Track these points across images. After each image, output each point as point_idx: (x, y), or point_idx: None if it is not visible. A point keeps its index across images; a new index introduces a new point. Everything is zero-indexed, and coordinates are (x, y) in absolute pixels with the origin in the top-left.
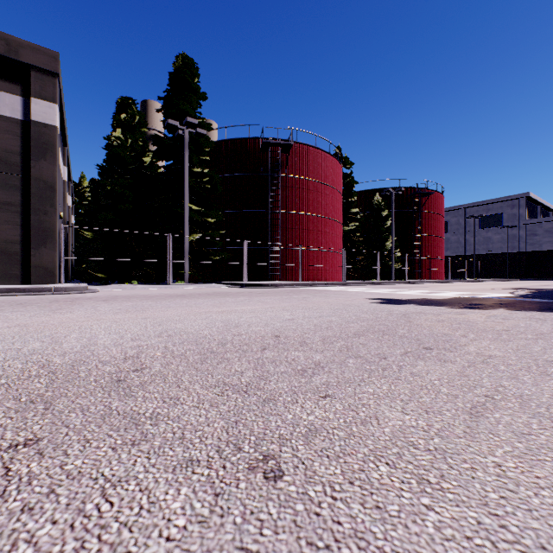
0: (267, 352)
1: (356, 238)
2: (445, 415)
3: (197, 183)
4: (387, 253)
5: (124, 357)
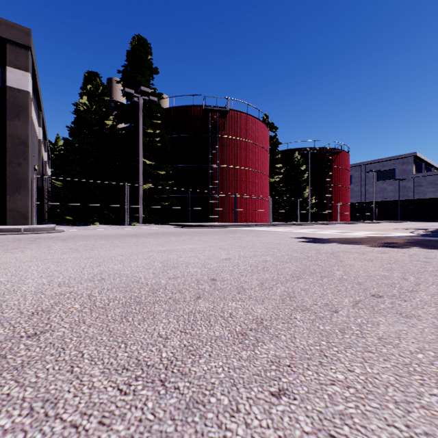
0: (201, 302)
1: (280, 188)
2: None
3: (150, 142)
4: (305, 200)
5: (33, 311)
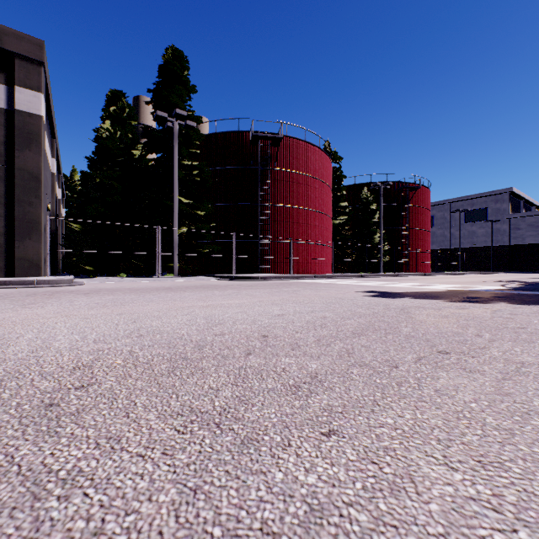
0: (252, 358)
1: (345, 232)
2: (512, 471)
3: (187, 176)
4: (375, 246)
5: (74, 366)
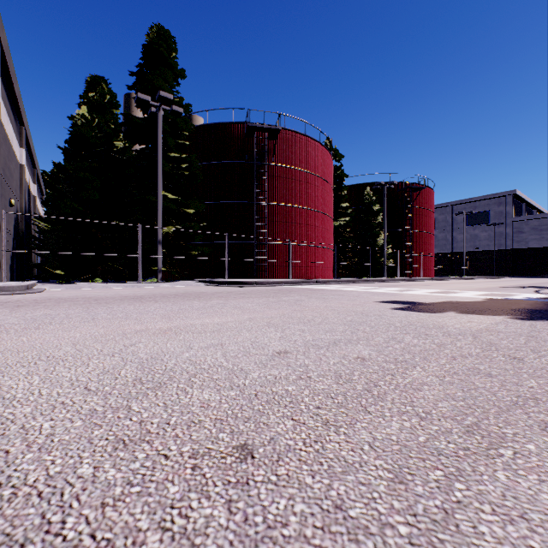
0: None
1: (346, 234)
2: None
3: (174, 169)
4: (378, 249)
5: None
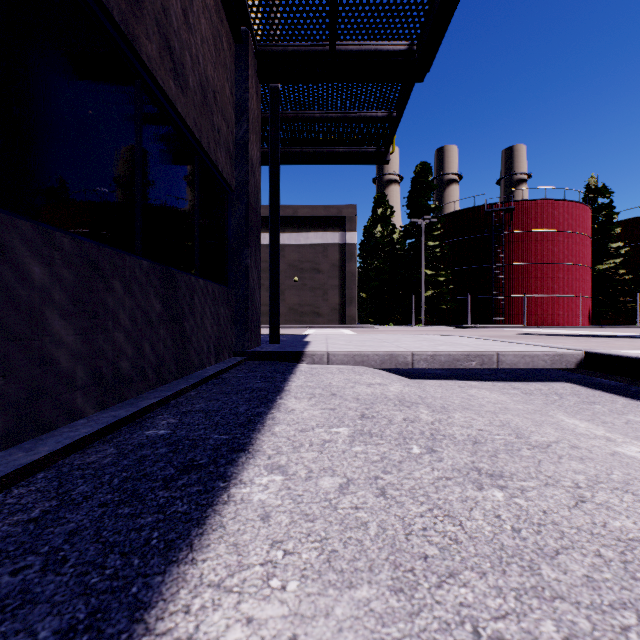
0: None
1: (618, 277)
2: None
3: (430, 253)
4: None
5: None
